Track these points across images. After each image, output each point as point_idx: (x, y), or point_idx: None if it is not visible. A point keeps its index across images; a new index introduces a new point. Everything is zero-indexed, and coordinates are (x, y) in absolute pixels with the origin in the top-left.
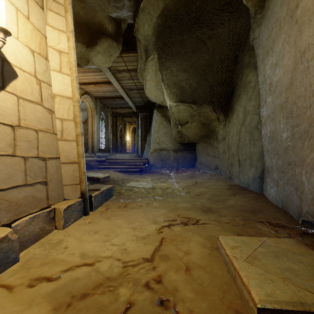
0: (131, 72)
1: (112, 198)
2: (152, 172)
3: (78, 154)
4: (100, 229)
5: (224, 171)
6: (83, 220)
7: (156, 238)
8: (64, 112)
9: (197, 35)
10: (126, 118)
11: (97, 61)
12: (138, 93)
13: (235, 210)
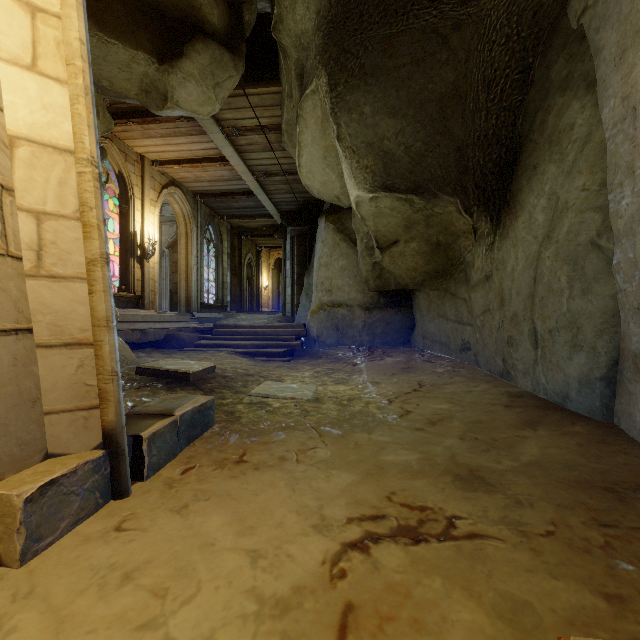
0: (269, 134)
1: (208, 433)
2: (316, 356)
3: (94, 318)
4: (146, 560)
5: (489, 357)
6: (103, 519)
7: (324, 609)
8: (47, 191)
9: (427, 20)
10: (260, 240)
11: (187, 99)
12: (284, 182)
13: (555, 480)
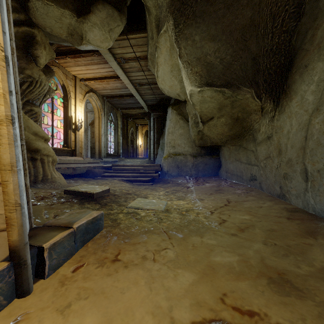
0: (141, 61)
1: (98, 236)
2: (166, 182)
3: (1, 164)
4: None
5: (269, 185)
6: (2, 320)
7: None
8: None
9: None
10: (137, 121)
11: (94, 38)
12: (149, 89)
13: None
